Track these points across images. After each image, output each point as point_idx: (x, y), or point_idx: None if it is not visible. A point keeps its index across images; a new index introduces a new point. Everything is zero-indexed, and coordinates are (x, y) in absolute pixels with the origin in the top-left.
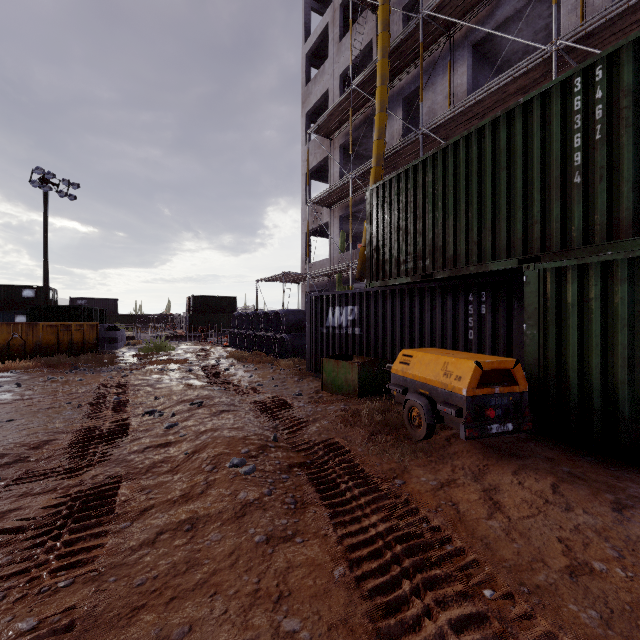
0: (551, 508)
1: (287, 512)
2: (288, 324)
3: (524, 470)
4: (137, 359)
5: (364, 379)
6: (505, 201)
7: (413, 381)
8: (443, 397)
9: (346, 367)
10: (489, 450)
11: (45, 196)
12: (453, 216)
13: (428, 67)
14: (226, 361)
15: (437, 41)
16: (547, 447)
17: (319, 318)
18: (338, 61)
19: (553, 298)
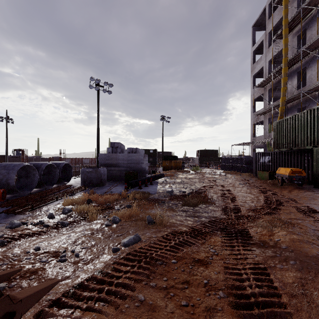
0: (301, 193)
1: (249, 188)
2: (245, 161)
3: (301, 190)
4: (194, 172)
5: (270, 176)
6: (309, 132)
7: (280, 174)
8: (284, 176)
9: (265, 173)
10: (297, 188)
11: (162, 123)
12: (297, 133)
13: (308, 60)
14: (223, 173)
15: (312, 51)
16: (314, 189)
17: (257, 160)
18: (268, 55)
19: (318, 156)
